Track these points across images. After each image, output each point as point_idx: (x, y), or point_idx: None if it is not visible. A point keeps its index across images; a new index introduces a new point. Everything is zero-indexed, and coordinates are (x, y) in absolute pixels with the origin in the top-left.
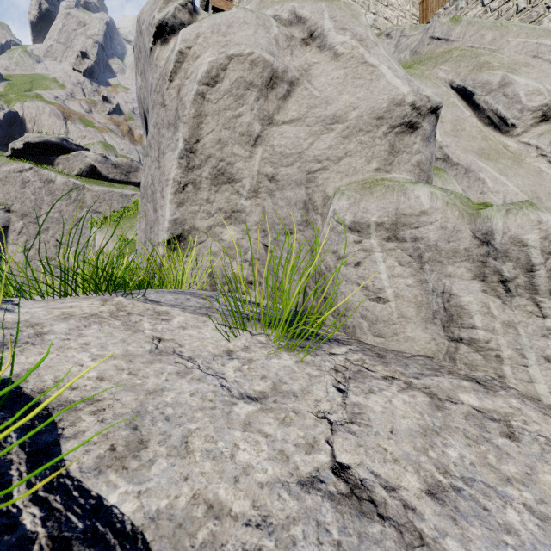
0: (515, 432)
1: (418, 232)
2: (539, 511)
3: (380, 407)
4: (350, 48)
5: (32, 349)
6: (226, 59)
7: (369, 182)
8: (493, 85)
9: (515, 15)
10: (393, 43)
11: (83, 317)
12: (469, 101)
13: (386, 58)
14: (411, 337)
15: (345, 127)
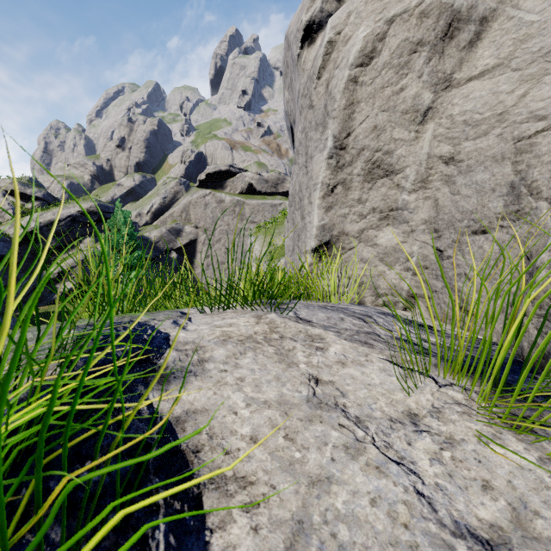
0: None
1: None
2: None
3: None
4: None
5: (193, 381)
6: (385, 25)
7: None
8: None
9: None
10: None
11: (240, 340)
12: None
13: None
14: None
15: None
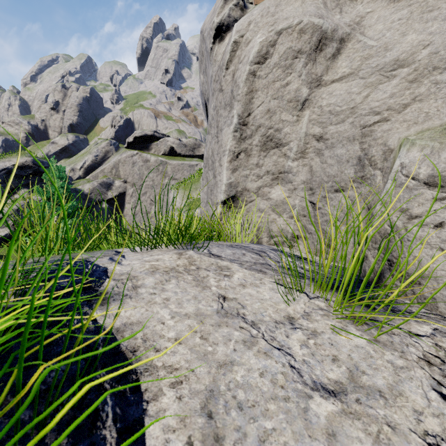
0: None
1: None
2: None
3: None
4: None
5: (129, 302)
6: (275, 35)
7: None
8: None
9: None
10: None
11: (165, 271)
12: None
13: None
14: None
15: (412, 70)
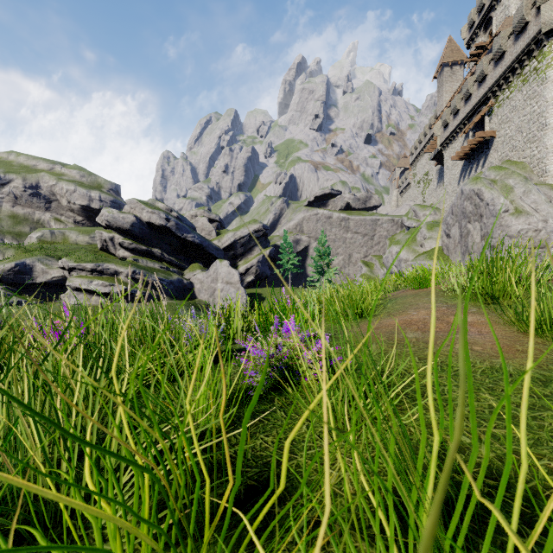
0: None
1: None
2: None
3: None
4: None
5: None
6: (525, 228)
7: None
8: None
9: None
10: None
11: None
12: None
13: None
14: None
15: (552, 240)
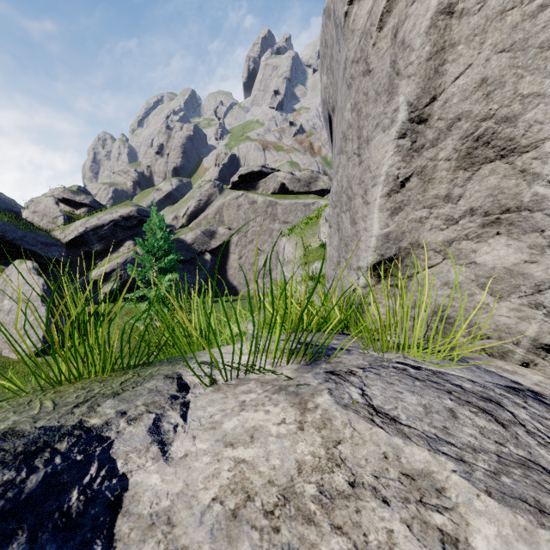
0: None
1: None
2: None
3: None
4: None
5: None
6: None
7: None
8: None
9: None
10: None
11: (268, 510)
12: None
13: None
14: None
15: None
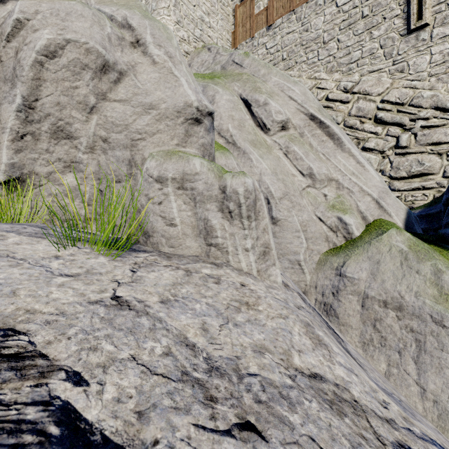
0: (220, 281)
1: (194, 184)
2: (211, 304)
3: (154, 277)
4: (163, 61)
5: None
6: (64, 41)
7: (171, 152)
8: (260, 103)
9: (282, 61)
10: (212, 56)
11: None
12: (249, 109)
13: (186, 74)
14: (189, 246)
15: (158, 113)
